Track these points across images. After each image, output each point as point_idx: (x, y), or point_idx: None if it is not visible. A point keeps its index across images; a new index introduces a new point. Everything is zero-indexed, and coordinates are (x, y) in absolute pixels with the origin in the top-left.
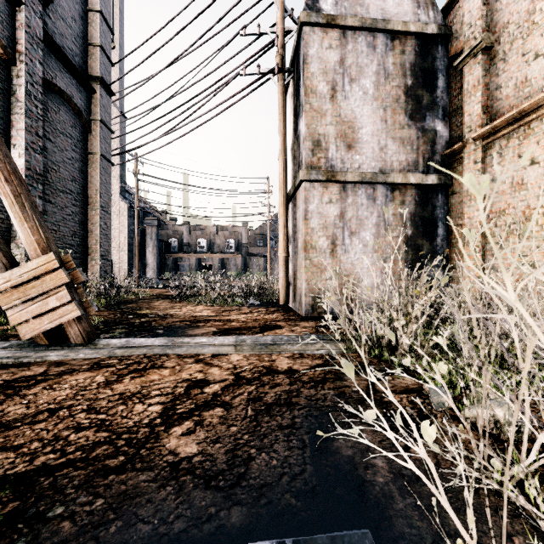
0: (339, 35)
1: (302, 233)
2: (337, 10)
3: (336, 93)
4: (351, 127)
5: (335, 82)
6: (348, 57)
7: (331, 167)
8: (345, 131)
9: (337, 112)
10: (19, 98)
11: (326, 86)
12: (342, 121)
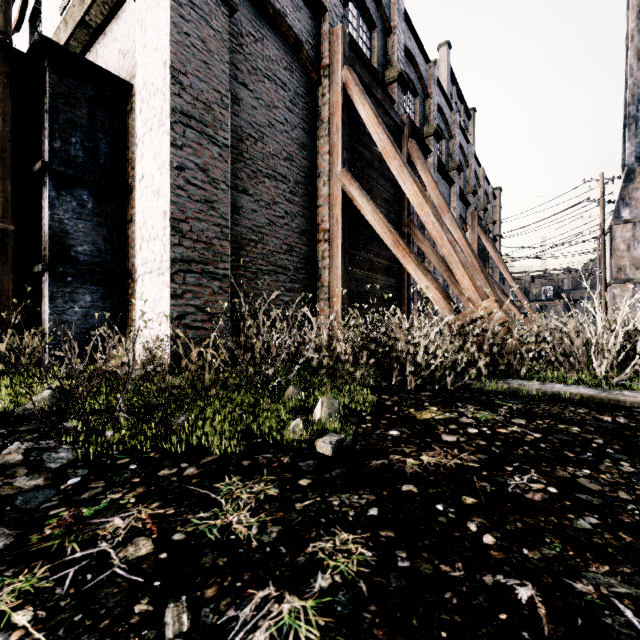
0: (631, 225)
1: (612, 303)
2: (631, 215)
3: (629, 248)
4: (638, 260)
5: (629, 244)
6: (636, 233)
7: (627, 277)
8: (635, 262)
9: (630, 256)
10: (490, 262)
11: (624, 246)
12: (633, 259)
